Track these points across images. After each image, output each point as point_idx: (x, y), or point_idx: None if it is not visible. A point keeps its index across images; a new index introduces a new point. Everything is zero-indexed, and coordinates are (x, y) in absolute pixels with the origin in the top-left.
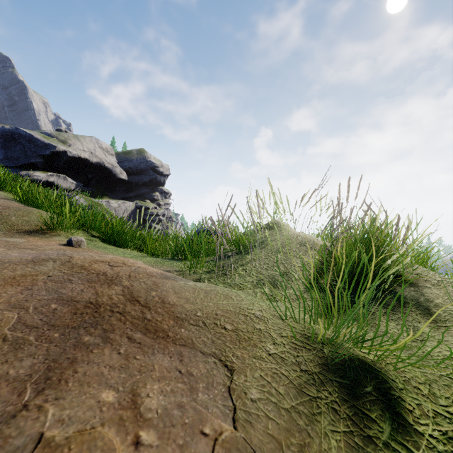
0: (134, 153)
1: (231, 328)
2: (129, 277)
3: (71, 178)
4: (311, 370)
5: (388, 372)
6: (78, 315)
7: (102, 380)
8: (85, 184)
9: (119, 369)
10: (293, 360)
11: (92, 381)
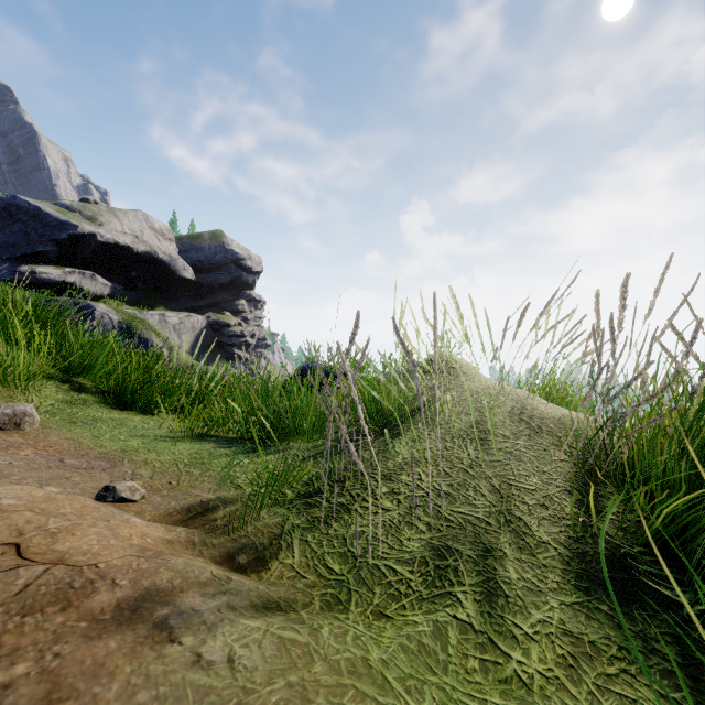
0: (205, 237)
1: None
2: None
3: (103, 277)
4: None
5: None
6: None
7: None
8: (127, 286)
9: None
10: None
11: None
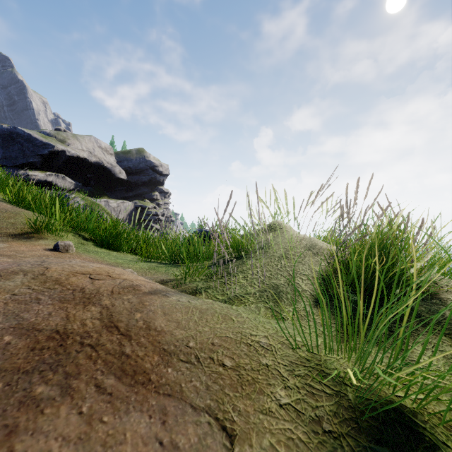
0: (133, 152)
1: (231, 364)
2: (112, 293)
3: (69, 178)
4: (337, 430)
5: (434, 429)
6: (36, 351)
7: None
8: (84, 184)
9: (75, 443)
10: (311, 414)
11: None
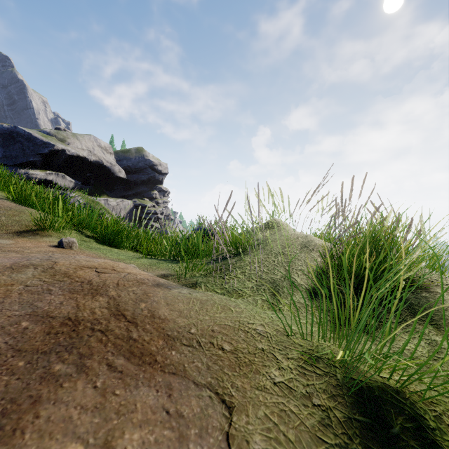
0: (132, 151)
1: (230, 348)
2: (117, 285)
3: (69, 177)
4: (325, 404)
5: (414, 405)
6: (51, 335)
7: (69, 428)
8: (84, 182)
9: (92, 411)
10: (303, 391)
11: (56, 429)
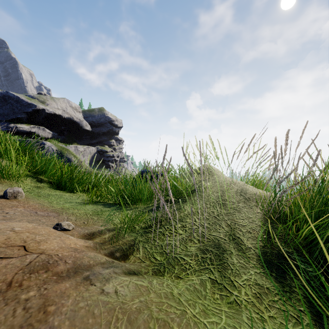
0: (96, 110)
1: None
2: (8, 286)
3: (48, 129)
4: None
5: None
6: None
7: None
8: (60, 133)
9: None
10: None
11: None
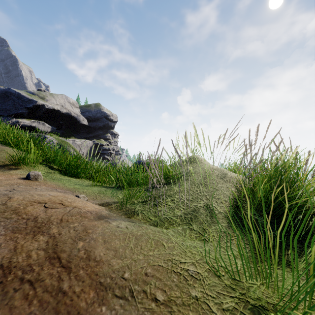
0: (92, 106)
1: (163, 298)
2: (61, 221)
3: (47, 124)
4: None
5: None
6: None
7: None
8: (58, 128)
9: None
10: None
11: None
